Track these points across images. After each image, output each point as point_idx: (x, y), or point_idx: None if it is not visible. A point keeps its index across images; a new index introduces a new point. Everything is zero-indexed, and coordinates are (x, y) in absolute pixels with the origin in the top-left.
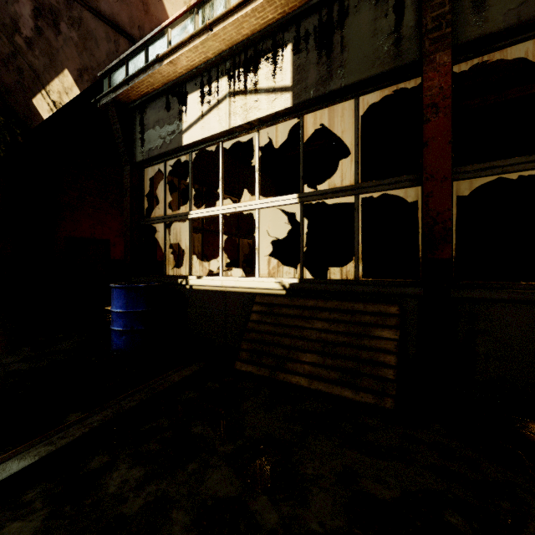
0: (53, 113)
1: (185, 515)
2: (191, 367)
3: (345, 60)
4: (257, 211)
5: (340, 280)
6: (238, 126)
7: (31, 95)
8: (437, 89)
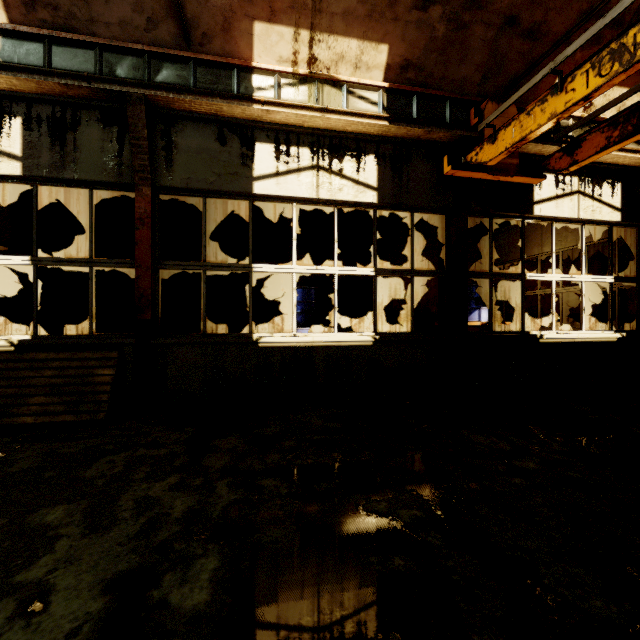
0: None
1: None
2: None
3: (78, 159)
4: None
5: (76, 335)
6: None
7: None
8: (144, 210)
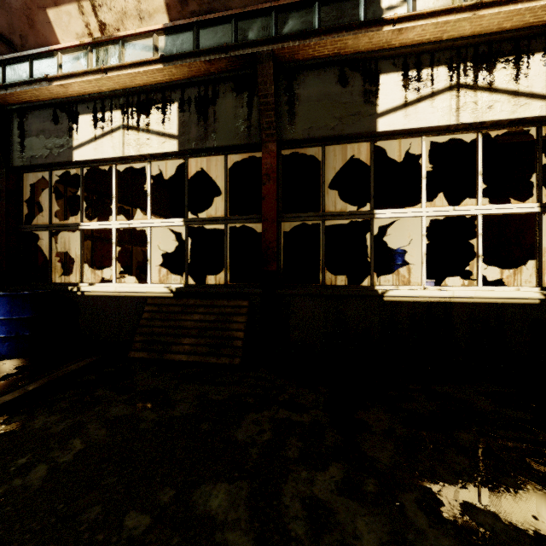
0: None
1: (96, 425)
2: (87, 360)
3: (217, 128)
4: (149, 228)
5: (214, 285)
6: (132, 156)
7: None
8: (270, 165)
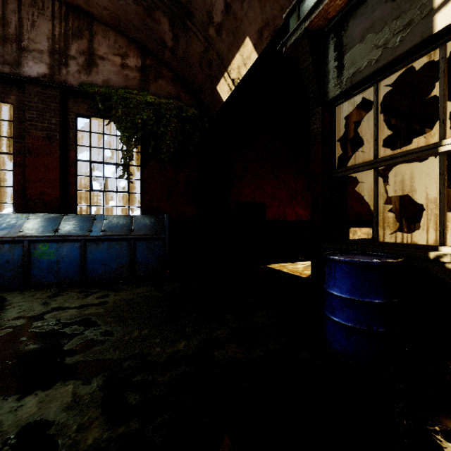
0: (231, 92)
1: None
2: None
3: None
4: None
5: None
6: None
7: (216, 83)
8: None
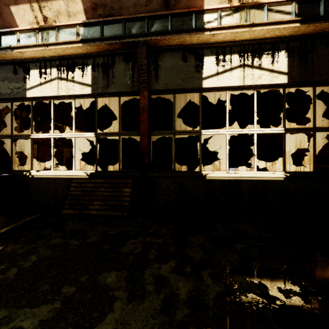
0: None
1: (44, 248)
2: (36, 215)
3: (114, 82)
4: (74, 138)
5: (113, 171)
6: (63, 95)
7: None
8: (144, 104)
